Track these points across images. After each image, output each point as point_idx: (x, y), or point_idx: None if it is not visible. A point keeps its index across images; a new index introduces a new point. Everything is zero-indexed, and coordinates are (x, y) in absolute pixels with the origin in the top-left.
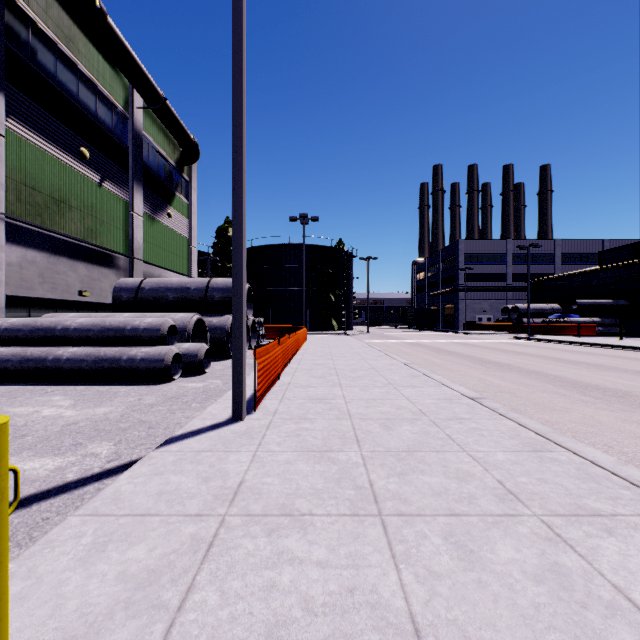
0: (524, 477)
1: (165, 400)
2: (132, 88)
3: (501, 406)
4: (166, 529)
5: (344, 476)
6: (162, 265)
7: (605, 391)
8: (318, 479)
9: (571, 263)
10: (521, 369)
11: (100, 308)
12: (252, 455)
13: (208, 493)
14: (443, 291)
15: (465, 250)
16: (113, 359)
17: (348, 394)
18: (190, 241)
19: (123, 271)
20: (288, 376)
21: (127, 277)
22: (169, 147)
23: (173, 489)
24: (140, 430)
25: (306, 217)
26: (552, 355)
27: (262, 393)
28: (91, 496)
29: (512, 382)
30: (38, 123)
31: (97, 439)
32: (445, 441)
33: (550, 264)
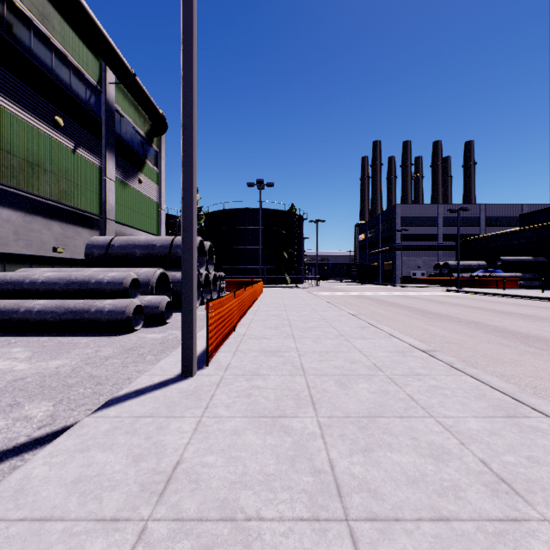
0: (510, 455)
1: (121, 352)
2: (105, 65)
3: (456, 360)
4: (65, 547)
5: (299, 453)
6: (133, 225)
7: (547, 342)
8: (269, 458)
9: (494, 225)
10: (460, 319)
11: (74, 263)
12: (196, 422)
13: (135, 481)
14: (382, 249)
15: (401, 214)
16: (77, 311)
17: (301, 346)
18: (159, 204)
19: (96, 230)
20: (243, 327)
21: (100, 236)
22: (140, 120)
23: (94, 474)
24: (86, 387)
25: (262, 183)
26: (485, 306)
27: (215, 346)
28: (1, 479)
29: (455, 332)
30: (13, 92)
31: (38, 398)
32: (407, 403)
33: (476, 226)
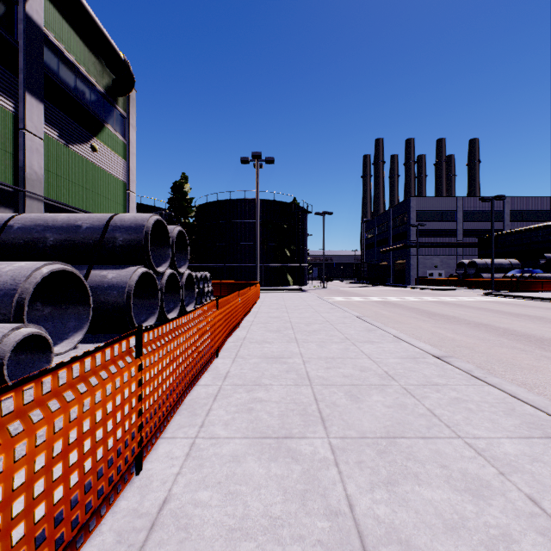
0: None
1: None
2: None
3: None
4: None
5: None
6: (82, 207)
7: None
8: None
9: (520, 220)
10: None
11: None
12: None
13: None
14: (394, 247)
15: (416, 207)
16: None
17: None
18: (127, 185)
19: (6, 207)
20: (185, 431)
21: None
22: (94, 67)
23: None
24: None
25: (259, 157)
26: None
27: None
28: None
29: None
30: None
31: None
32: None
33: (499, 221)
